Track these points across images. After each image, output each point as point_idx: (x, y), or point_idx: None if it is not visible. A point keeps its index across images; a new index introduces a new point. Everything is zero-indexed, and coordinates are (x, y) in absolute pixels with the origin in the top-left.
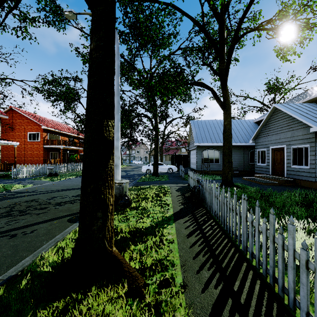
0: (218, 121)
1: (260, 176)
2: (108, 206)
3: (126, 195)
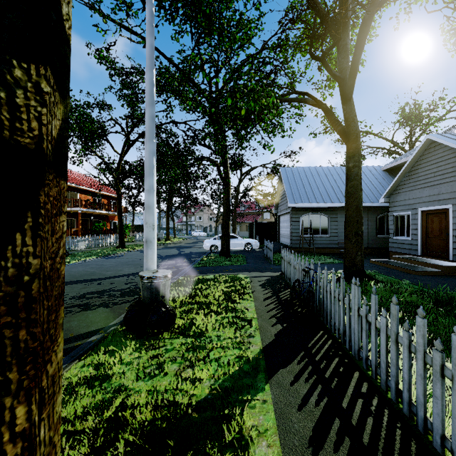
0: (325, 168)
1: (403, 258)
2: None
3: (162, 303)
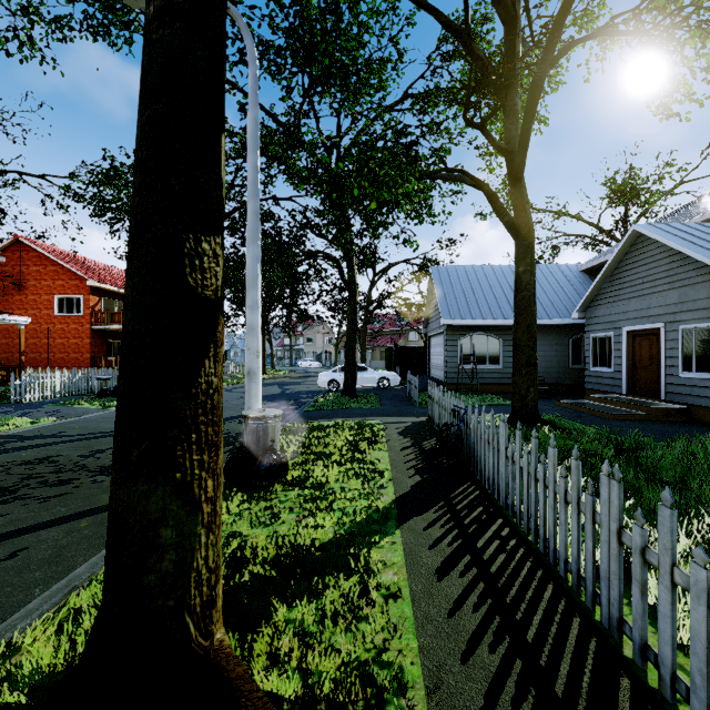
0: (496, 267)
1: (601, 398)
2: (199, 505)
3: (273, 449)
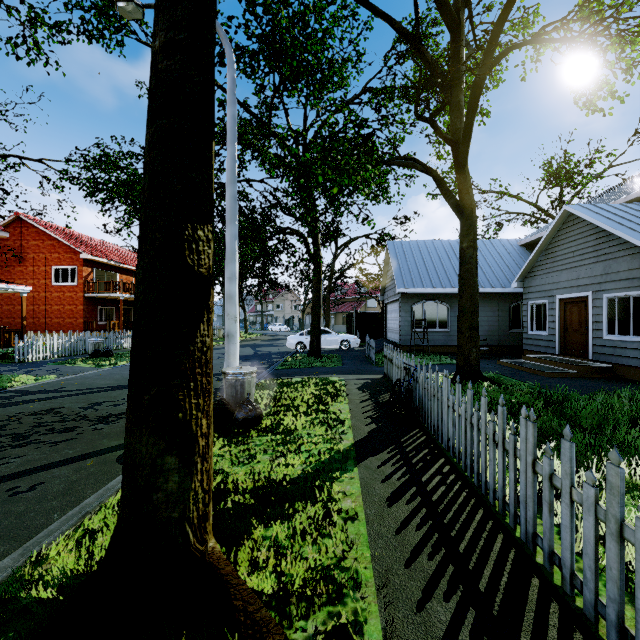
0: (445, 242)
1: (536, 358)
2: (196, 439)
3: (249, 401)
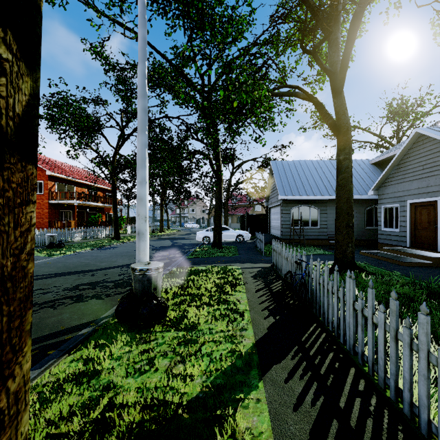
0: (314, 161)
1: (392, 250)
2: None
3: (154, 296)
